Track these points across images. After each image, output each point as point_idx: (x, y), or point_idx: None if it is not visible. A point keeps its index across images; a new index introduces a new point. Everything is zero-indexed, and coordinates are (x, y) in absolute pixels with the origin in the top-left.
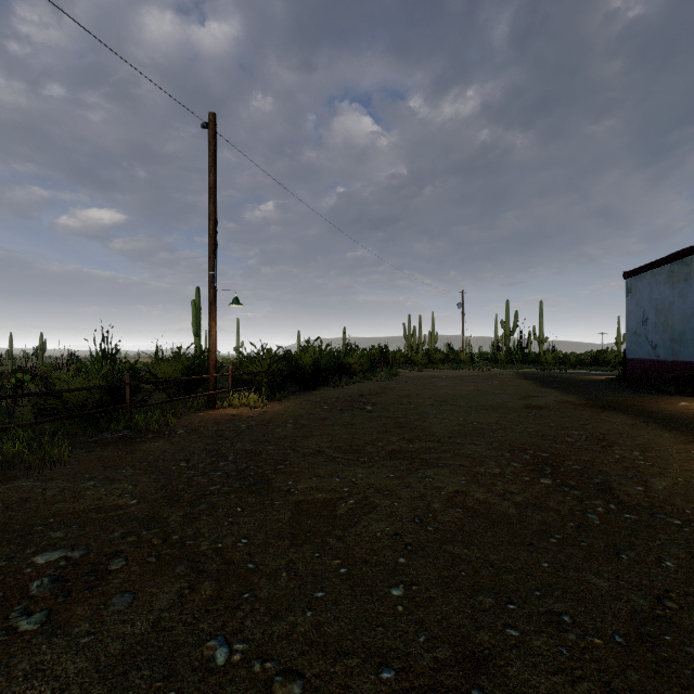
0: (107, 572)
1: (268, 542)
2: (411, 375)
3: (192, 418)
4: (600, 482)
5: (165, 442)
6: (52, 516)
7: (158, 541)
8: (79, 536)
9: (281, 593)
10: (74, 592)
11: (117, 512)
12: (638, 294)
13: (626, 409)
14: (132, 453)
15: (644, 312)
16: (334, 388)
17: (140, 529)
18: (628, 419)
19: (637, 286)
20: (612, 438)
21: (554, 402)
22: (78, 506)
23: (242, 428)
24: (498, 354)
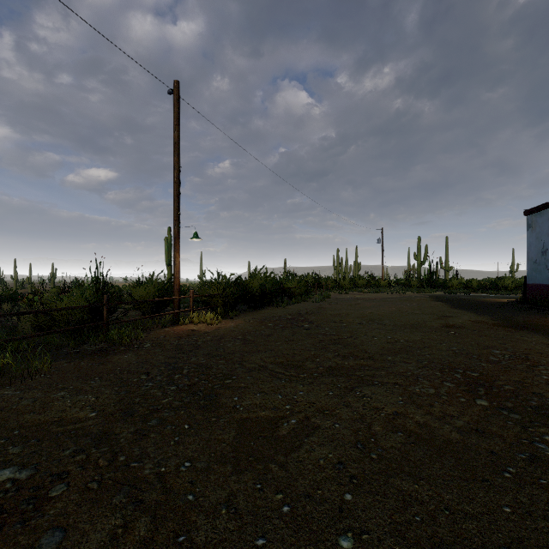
0: (47, 499)
1: (210, 467)
2: (340, 297)
3: (159, 332)
4: (537, 405)
5: (132, 355)
6: (18, 428)
7: (104, 462)
8: (34, 452)
9: (218, 538)
10: (6, 526)
11: (75, 425)
12: (538, 228)
13: (536, 329)
14: (104, 365)
15: (544, 244)
16: (277, 308)
17: (91, 447)
18: (542, 338)
19: (537, 222)
20: (534, 358)
21: (469, 322)
22: (43, 418)
23: (198, 343)
24: (411, 280)
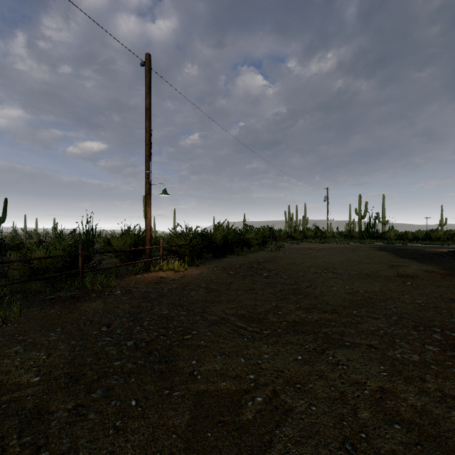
0: None
1: None
2: (292, 247)
3: (130, 279)
4: None
5: (101, 303)
6: None
7: None
8: None
9: None
10: None
11: (12, 395)
12: None
13: None
14: (71, 313)
15: None
16: (238, 256)
17: (13, 433)
18: None
19: None
20: None
21: (420, 272)
22: None
23: (164, 291)
24: (353, 232)
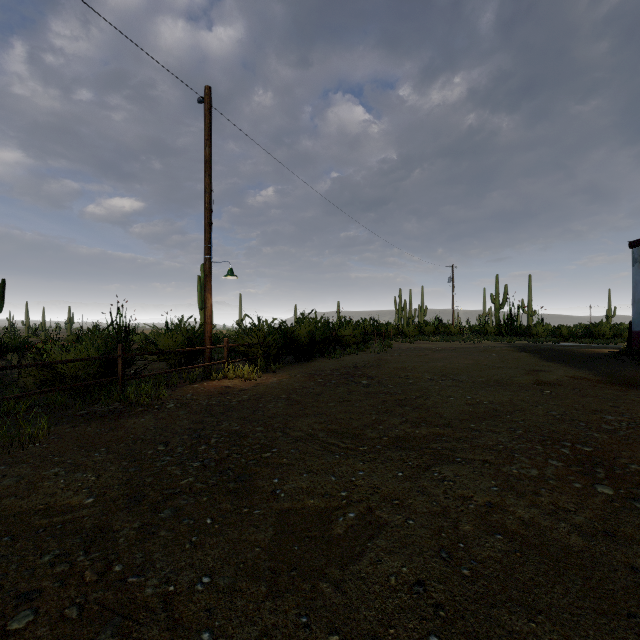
0: (3, 635)
1: (237, 586)
2: (404, 347)
3: (186, 389)
4: None
5: (151, 418)
6: None
7: (92, 576)
8: (2, 557)
9: None
10: None
11: (65, 516)
12: None
13: None
14: (115, 431)
15: None
16: (329, 360)
17: (78, 550)
18: None
19: None
20: None
21: (566, 378)
22: (26, 505)
23: (232, 403)
24: (487, 326)
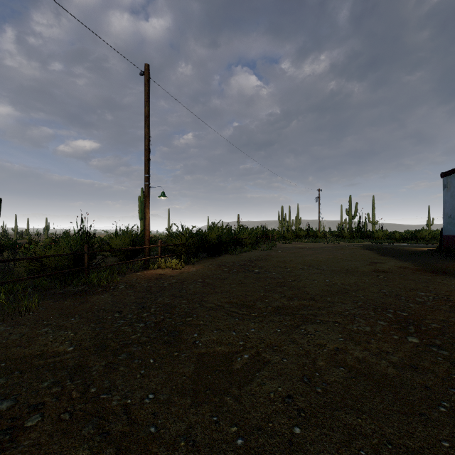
0: (23, 429)
1: (171, 400)
2: (284, 246)
3: (132, 276)
4: None
5: (108, 295)
6: (5, 360)
7: (77, 394)
8: (16, 383)
9: None
10: None
11: (55, 359)
12: (452, 188)
13: (454, 273)
14: (84, 304)
15: None
16: (231, 255)
17: (66, 379)
18: None
19: (451, 183)
20: None
21: (395, 268)
22: (27, 352)
23: (165, 285)
24: (343, 232)
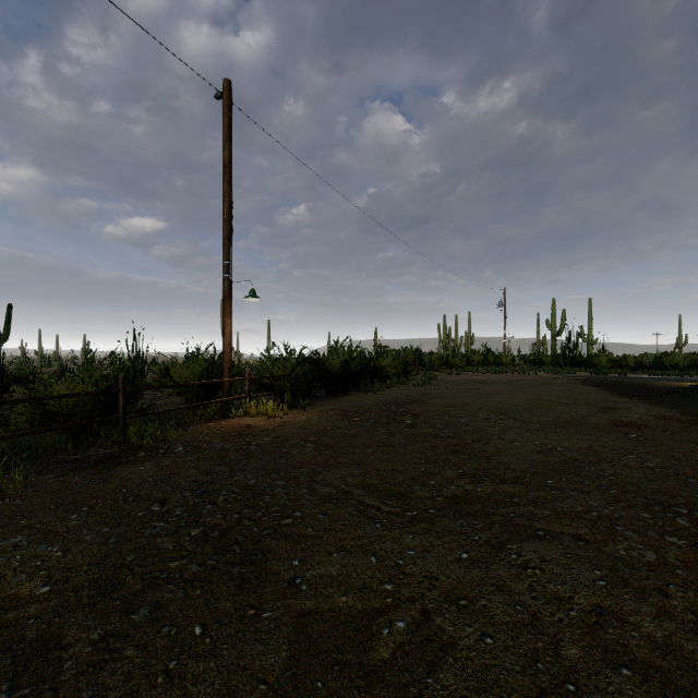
0: None
1: None
2: (450, 379)
3: (199, 429)
4: None
5: (152, 466)
6: None
7: None
8: None
9: None
10: None
11: (5, 616)
12: None
13: None
14: (106, 482)
15: None
16: (366, 394)
17: (2, 681)
18: None
19: None
20: None
21: (651, 418)
22: None
23: (251, 447)
24: (543, 356)
